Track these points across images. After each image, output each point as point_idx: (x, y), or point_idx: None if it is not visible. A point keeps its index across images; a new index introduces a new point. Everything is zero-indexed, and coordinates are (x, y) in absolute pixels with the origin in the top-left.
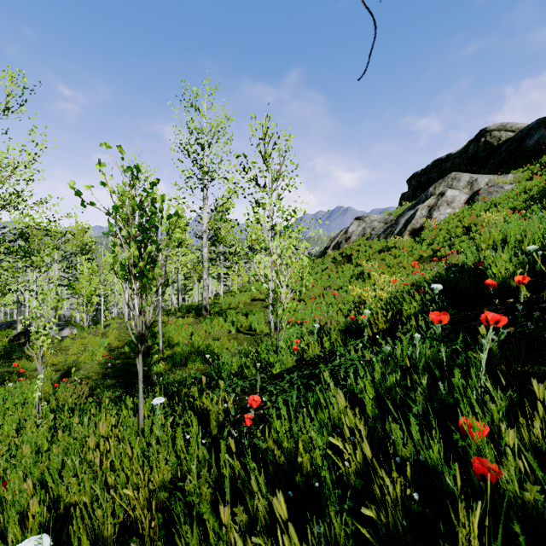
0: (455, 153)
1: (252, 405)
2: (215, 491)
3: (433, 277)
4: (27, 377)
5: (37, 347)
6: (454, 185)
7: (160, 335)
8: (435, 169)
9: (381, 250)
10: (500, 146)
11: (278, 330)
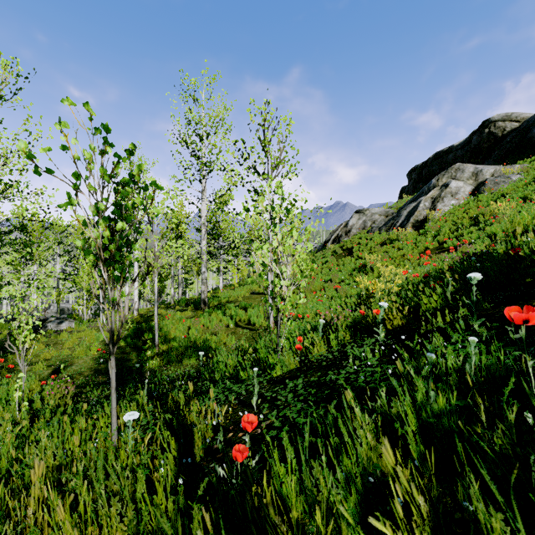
0: (457, 145)
1: (245, 429)
2: None
3: (449, 268)
4: (18, 372)
5: (19, 343)
6: (458, 176)
7: (156, 329)
8: (436, 161)
9: (383, 242)
10: (504, 136)
11: (279, 326)
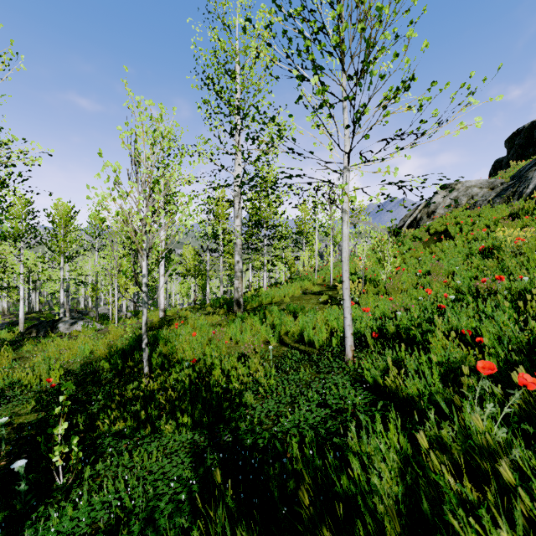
0: None
1: None
2: None
3: None
4: None
5: None
6: None
7: (144, 349)
8: None
9: (511, 216)
10: None
11: None
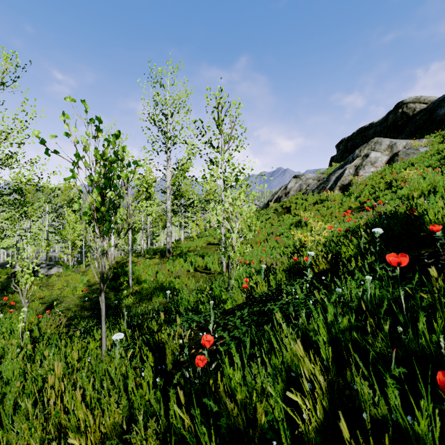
0: (376, 122)
1: (205, 344)
2: (164, 444)
3: (365, 224)
4: (18, 309)
5: (22, 284)
6: (376, 148)
7: (130, 273)
8: (360, 135)
9: (316, 202)
10: (415, 115)
11: (230, 270)
